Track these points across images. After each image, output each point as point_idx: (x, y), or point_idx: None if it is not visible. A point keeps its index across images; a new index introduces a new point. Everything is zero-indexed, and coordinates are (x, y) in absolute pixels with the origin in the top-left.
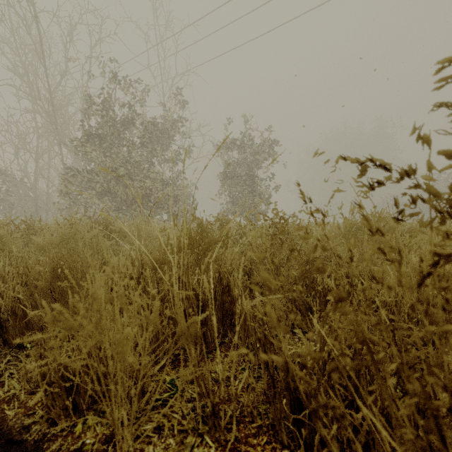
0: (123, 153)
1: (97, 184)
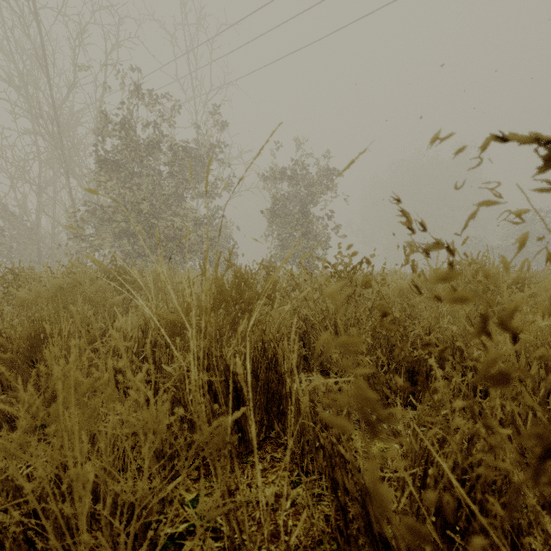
0: (145, 185)
1: (113, 223)
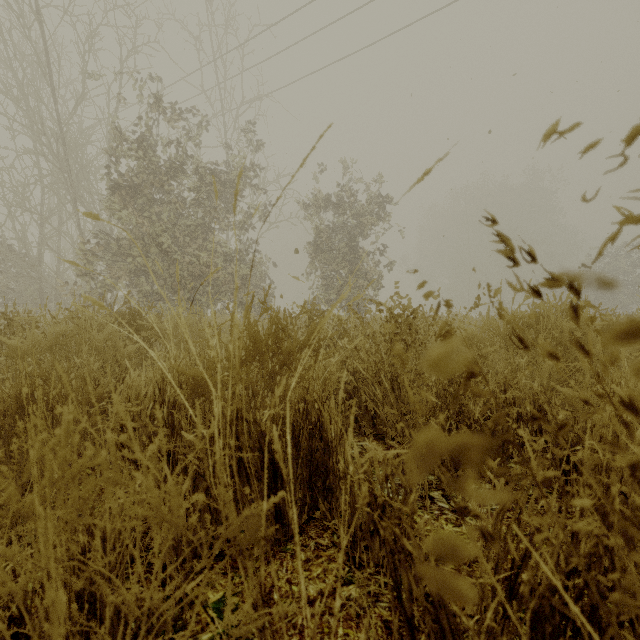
0: (166, 214)
1: (128, 259)
